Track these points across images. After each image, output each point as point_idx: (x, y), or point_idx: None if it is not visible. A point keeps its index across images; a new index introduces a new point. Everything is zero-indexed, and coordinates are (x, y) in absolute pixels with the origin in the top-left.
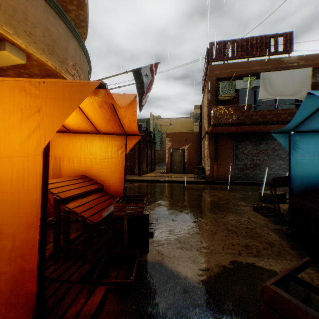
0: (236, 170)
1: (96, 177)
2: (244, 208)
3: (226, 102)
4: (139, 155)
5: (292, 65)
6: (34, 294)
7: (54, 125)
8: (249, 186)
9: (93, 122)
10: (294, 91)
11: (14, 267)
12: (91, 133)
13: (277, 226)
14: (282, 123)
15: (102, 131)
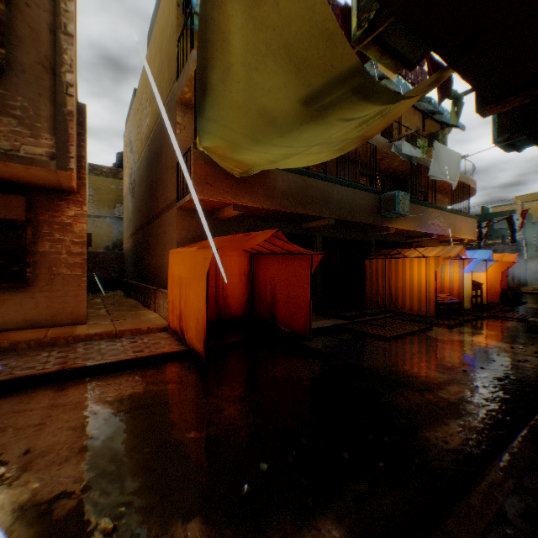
0: None
1: None
2: None
3: None
4: None
5: None
6: (497, 294)
7: (502, 268)
8: None
9: None
10: None
11: (494, 290)
12: None
13: None
14: None
15: None
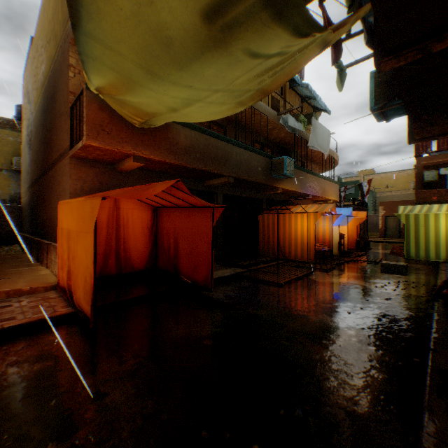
0: None
1: None
2: None
3: (431, 184)
4: None
5: None
6: (354, 243)
7: (358, 223)
8: None
9: None
10: None
11: (352, 239)
12: None
13: None
14: None
15: None
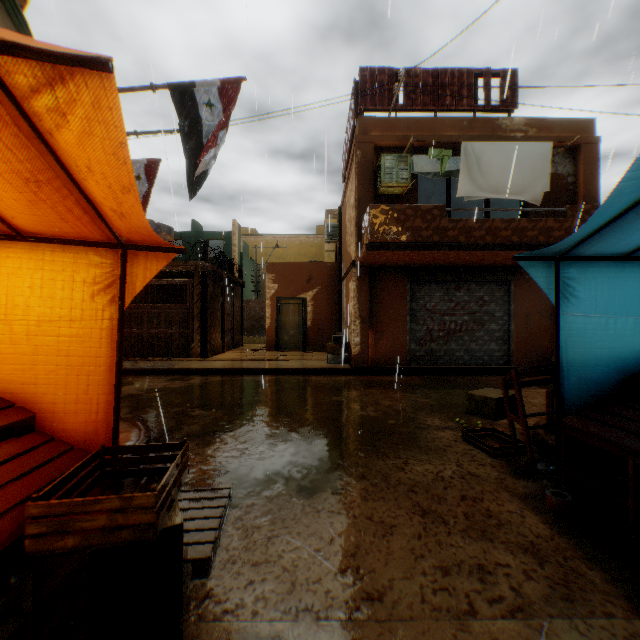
0: (411, 344)
1: (14, 386)
2: (442, 433)
3: (393, 201)
4: (204, 312)
5: (517, 135)
6: None
7: None
8: (438, 377)
9: None
10: (523, 186)
11: None
12: None
13: (528, 482)
14: (502, 249)
15: (31, 231)
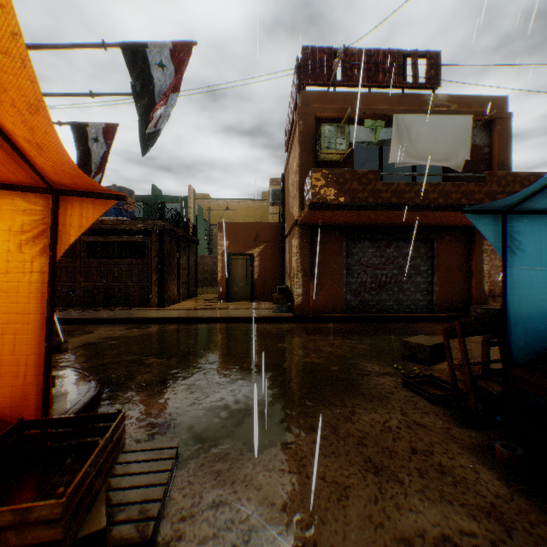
0: (347, 295)
1: None
2: (383, 380)
3: (331, 167)
4: (161, 266)
5: (441, 110)
6: None
7: None
8: (371, 324)
9: None
10: (447, 154)
11: None
12: None
13: (473, 432)
14: (430, 209)
15: None
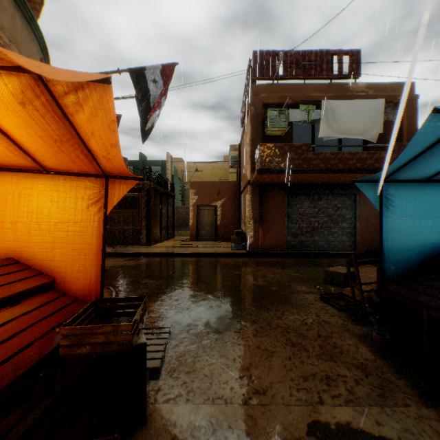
0: (288, 236)
1: (41, 261)
2: (307, 296)
3: (275, 140)
4: (149, 215)
5: (360, 95)
6: None
7: None
8: (306, 259)
9: (25, 146)
10: (364, 130)
11: None
12: (29, 171)
13: (362, 327)
14: (350, 172)
15: (52, 168)
